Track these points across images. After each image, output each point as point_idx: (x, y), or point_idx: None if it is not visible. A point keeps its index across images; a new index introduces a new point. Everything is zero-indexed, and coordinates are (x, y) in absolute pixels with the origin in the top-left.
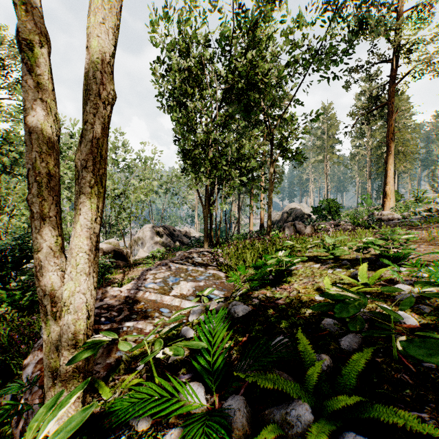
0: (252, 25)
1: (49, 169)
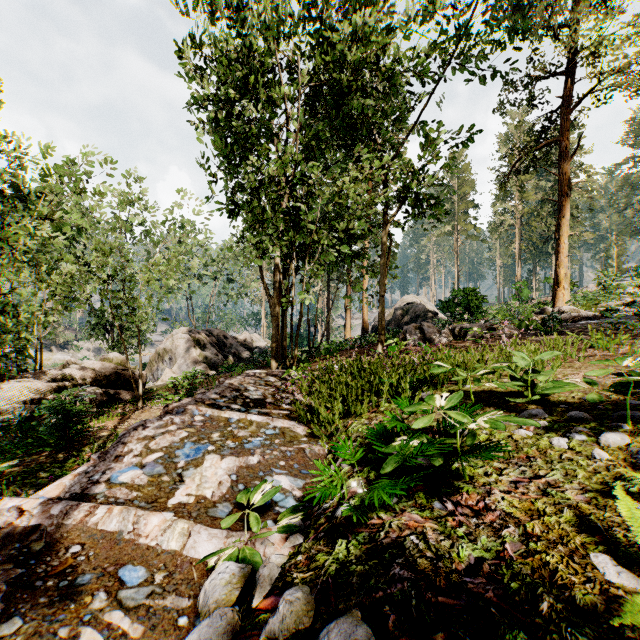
0: None
1: None
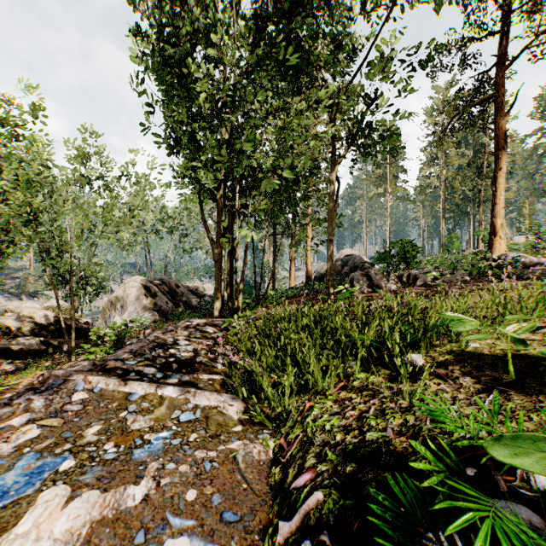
0: None
1: None
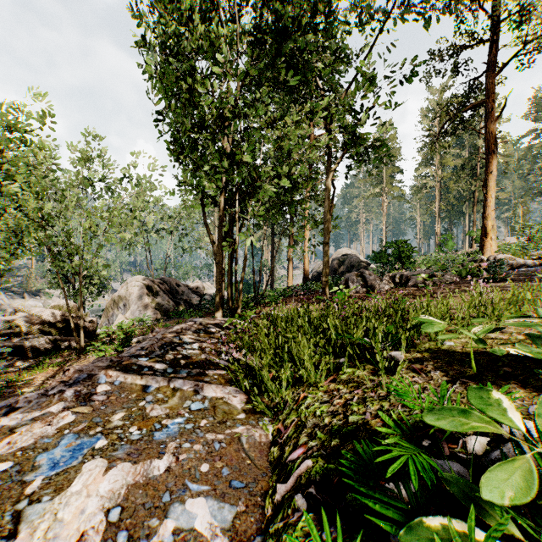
0: None
1: None
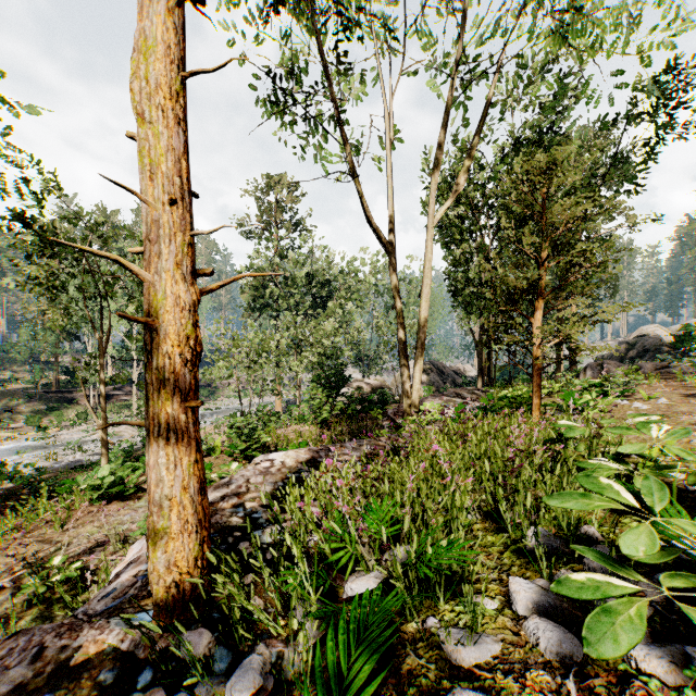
0: (532, 143)
1: (405, 350)
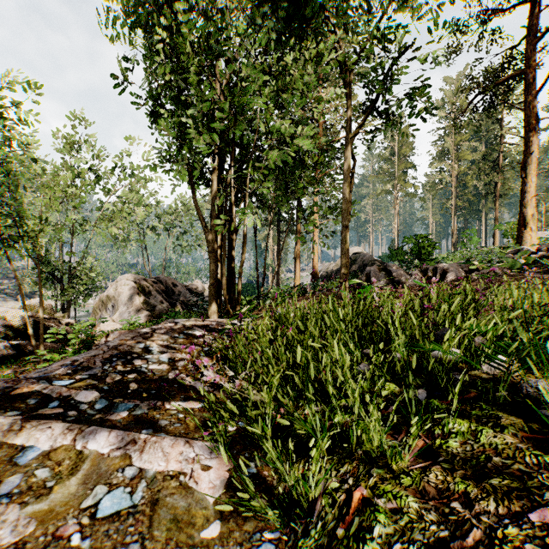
0: None
1: None
